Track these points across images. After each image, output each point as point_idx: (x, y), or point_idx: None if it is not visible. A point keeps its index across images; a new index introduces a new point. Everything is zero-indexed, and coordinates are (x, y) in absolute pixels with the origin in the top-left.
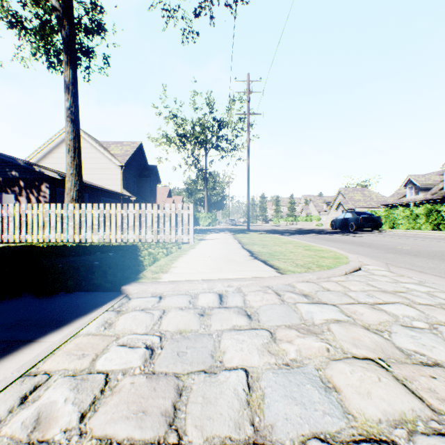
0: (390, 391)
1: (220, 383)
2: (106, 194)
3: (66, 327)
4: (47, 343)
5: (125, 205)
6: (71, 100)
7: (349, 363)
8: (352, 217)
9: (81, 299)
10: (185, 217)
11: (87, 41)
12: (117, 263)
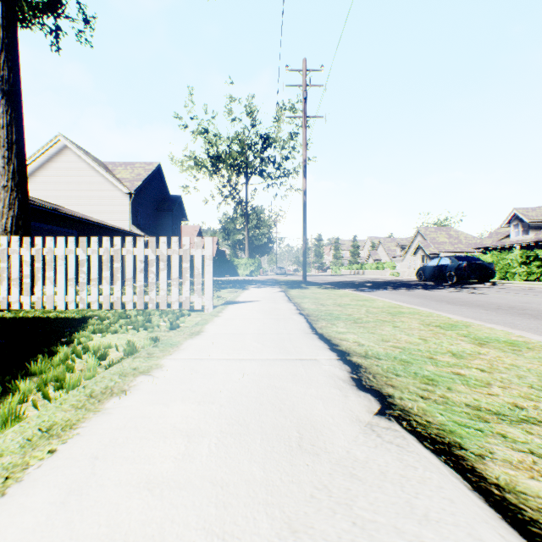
0: None
1: None
2: (105, 231)
3: None
4: None
5: (83, 239)
6: (1, 56)
7: None
8: (451, 264)
9: None
10: (196, 263)
11: None
12: None
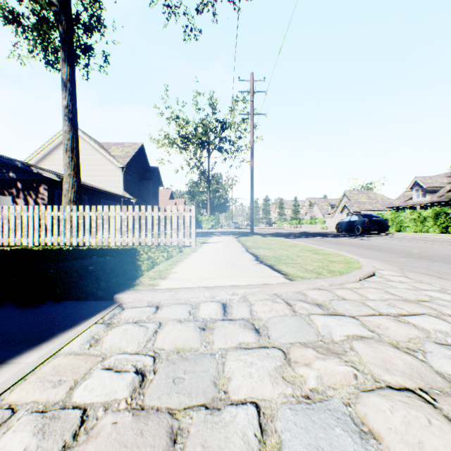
0: (446, 439)
1: (225, 425)
2: (106, 196)
3: (46, 344)
4: (20, 365)
5: (124, 207)
6: (68, 98)
7: (384, 395)
8: (358, 220)
9: (69, 309)
10: (186, 220)
11: (86, 38)
12: (113, 268)
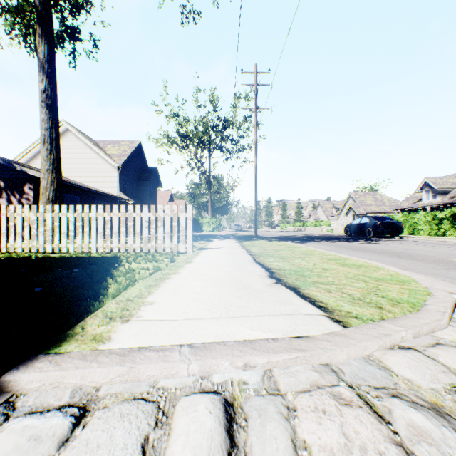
0: None
1: None
2: (100, 197)
3: None
4: None
5: (108, 207)
6: (46, 81)
7: None
8: (369, 223)
9: None
10: (182, 222)
11: (72, 19)
12: (64, 292)
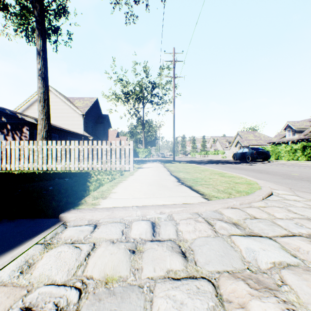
0: None
1: None
2: (71, 135)
3: None
4: None
5: (81, 142)
6: (41, 63)
7: None
8: (248, 152)
9: (19, 227)
10: (126, 151)
11: (56, 21)
12: (67, 188)
